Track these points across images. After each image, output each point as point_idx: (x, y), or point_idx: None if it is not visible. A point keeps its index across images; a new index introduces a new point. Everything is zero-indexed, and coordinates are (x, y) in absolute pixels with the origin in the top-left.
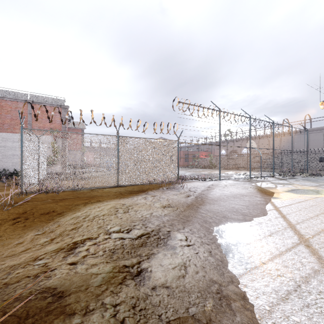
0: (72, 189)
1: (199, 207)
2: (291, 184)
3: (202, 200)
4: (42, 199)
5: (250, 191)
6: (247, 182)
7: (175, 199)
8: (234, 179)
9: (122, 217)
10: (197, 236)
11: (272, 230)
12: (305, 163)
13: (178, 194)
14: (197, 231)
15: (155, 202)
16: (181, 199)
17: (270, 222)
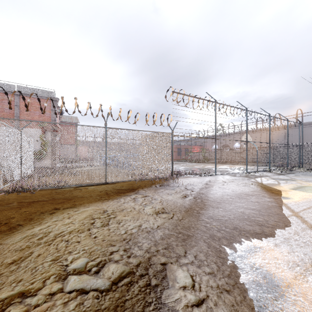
0: (53, 187)
1: (200, 213)
2: (293, 180)
3: (202, 202)
4: (7, 201)
5: (253, 188)
6: (245, 177)
7: (170, 200)
8: (230, 174)
9: (96, 235)
10: (207, 273)
11: (310, 253)
12: (297, 157)
13: (174, 193)
14: (205, 258)
15: (146, 206)
16: (177, 200)
17: (299, 237)
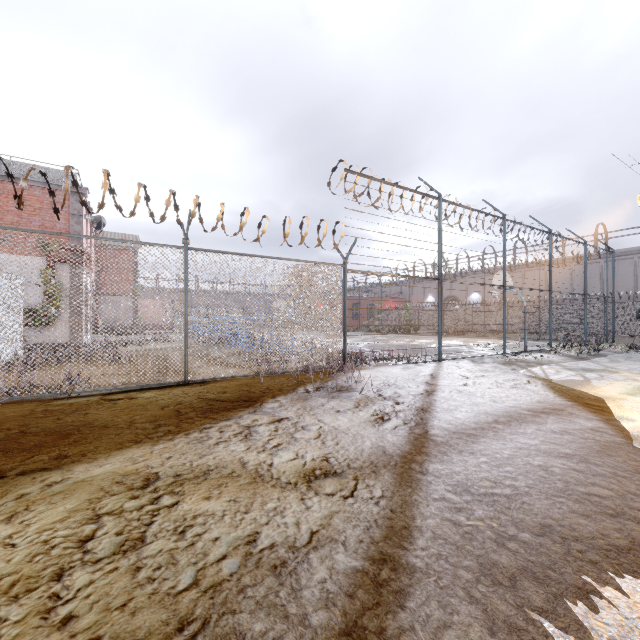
0: (47, 395)
1: (430, 474)
2: (614, 371)
3: (428, 435)
4: None
5: (539, 394)
6: (506, 366)
7: (345, 431)
8: (471, 359)
9: (75, 609)
10: None
11: None
12: (599, 321)
13: (352, 409)
14: None
15: (279, 453)
16: (362, 431)
17: None
